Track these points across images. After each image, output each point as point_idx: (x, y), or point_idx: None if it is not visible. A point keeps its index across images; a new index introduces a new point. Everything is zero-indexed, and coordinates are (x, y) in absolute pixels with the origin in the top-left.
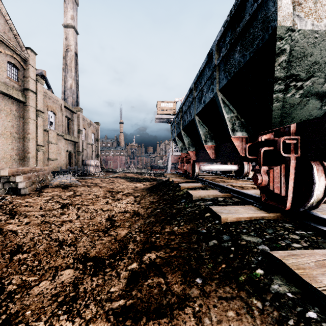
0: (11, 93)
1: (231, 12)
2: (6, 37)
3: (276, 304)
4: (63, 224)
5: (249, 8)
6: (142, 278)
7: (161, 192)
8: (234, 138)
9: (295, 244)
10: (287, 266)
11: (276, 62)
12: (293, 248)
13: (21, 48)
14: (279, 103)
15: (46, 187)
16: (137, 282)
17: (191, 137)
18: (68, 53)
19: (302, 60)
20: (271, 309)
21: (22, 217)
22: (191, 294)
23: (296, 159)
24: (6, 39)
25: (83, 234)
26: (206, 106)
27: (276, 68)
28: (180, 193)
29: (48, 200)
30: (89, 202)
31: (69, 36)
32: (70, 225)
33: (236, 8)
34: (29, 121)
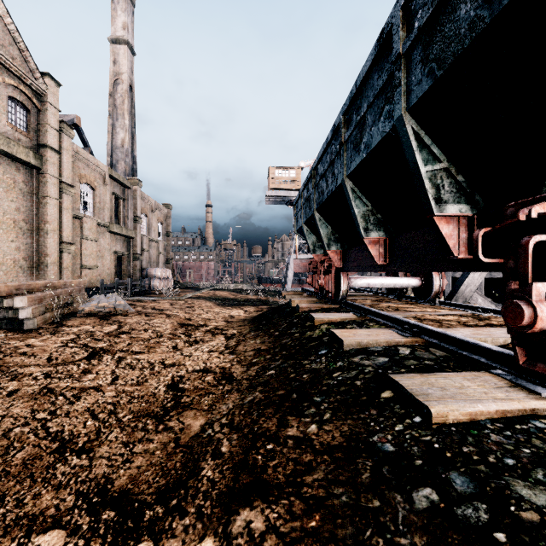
0: (15, 153)
1: None
2: (5, 54)
3: None
4: (82, 395)
5: None
6: None
7: (277, 330)
8: (440, 218)
9: None
10: None
11: None
12: None
13: (32, 73)
14: None
15: (72, 316)
16: None
17: (333, 225)
18: (118, 87)
19: None
20: None
21: (7, 379)
22: None
23: None
24: (6, 57)
25: (115, 420)
26: (371, 154)
27: None
28: (315, 334)
29: (67, 343)
30: (142, 346)
31: (120, 58)
32: (95, 398)
33: None
34: (47, 202)
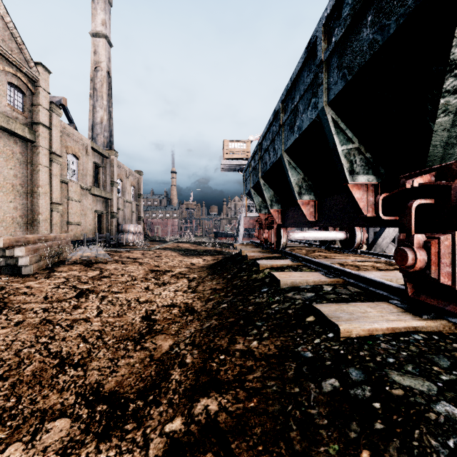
0: (13, 129)
1: None
2: (5, 47)
3: None
4: (74, 325)
5: None
6: None
7: (229, 274)
8: (353, 185)
9: None
10: None
11: None
12: None
13: (27, 63)
14: (448, 116)
15: (62, 263)
16: None
17: (275, 189)
18: (98, 73)
19: None
20: None
21: (13, 313)
22: None
23: None
24: (6, 50)
25: (102, 343)
26: (302, 135)
27: (455, 40)
28: (259, 277)
29: (59, 285)
30: (120, 288)
31: (99, 49)
32: (84, 327)
33: None
34: (39, 169)
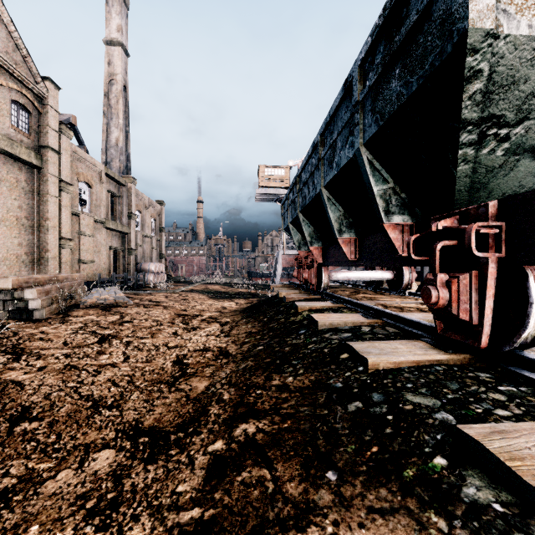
0: (18, 153)
1: (384, 10)
2: (9, 61)
3: (475, 526)
4: (102, 370)
5: (417, 1)
6: (233, 468)
7: (266, 317)
8: (388, 225)
9: (500, 411)
10: (490, 453)
11: (464, 94)
12: (496, 417)
13: (34, 78)
14: (468, 165)
15: (75, 307)
16: (223, 477)
17: (315, 225)
18: (112, 87)
19: (509, 90)
20: (465, 534)
21: (33, 359)
22: (318, 501)
23: (499, 261)
24: (10, 63)
25: (134, 387)
26: (340, 172)
27: (464, 104)
28: (297, 319)
29: (77, 330)
30: (145, 333)
31: (114, 59)
32: (113, 372)
33: (393, 3)
34: (47, 199)
